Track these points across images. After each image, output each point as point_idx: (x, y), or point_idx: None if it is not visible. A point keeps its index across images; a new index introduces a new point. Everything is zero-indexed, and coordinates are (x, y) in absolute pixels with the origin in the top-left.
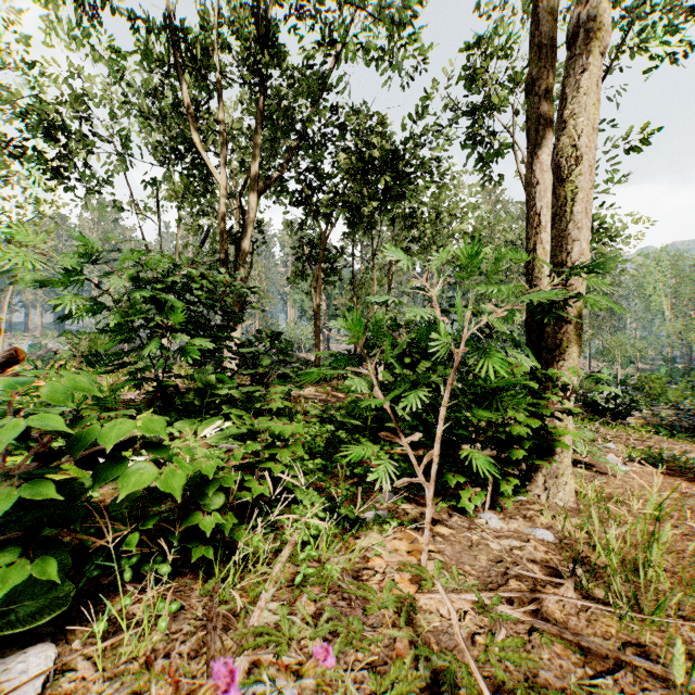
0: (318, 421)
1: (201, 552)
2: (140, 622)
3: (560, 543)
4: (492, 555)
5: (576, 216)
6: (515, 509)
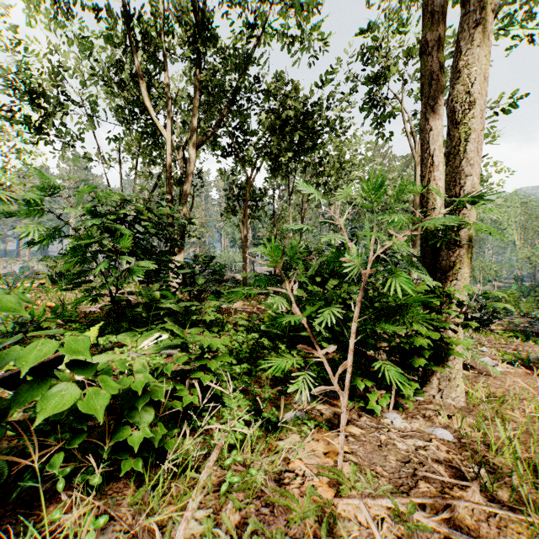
0: (245, 330)
1: (130, 464)
2: (69, 535)
3: (459, 442)
4: (400, 455)
5: (468, 154)
6: (415, 409)
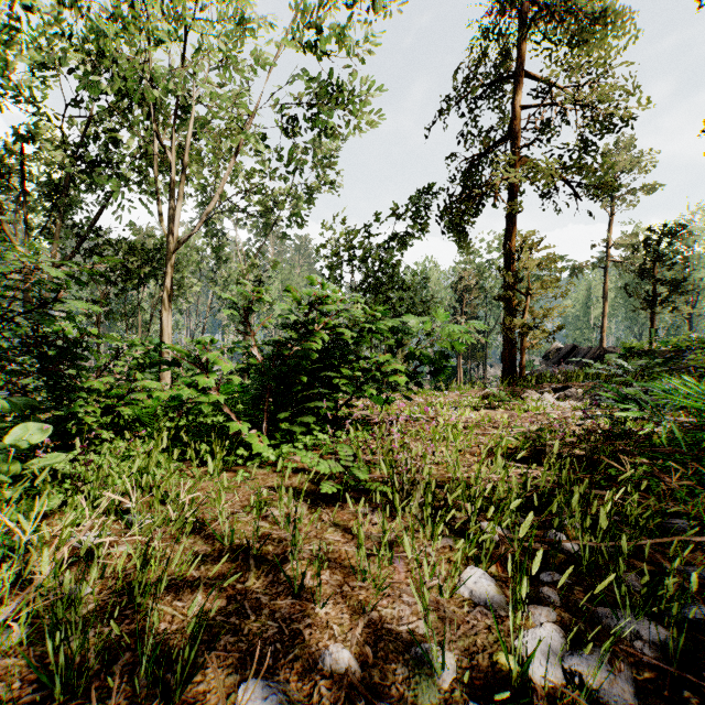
0: None
1: None
2: None
3: None
4: None
5: (164, 332)
6: None
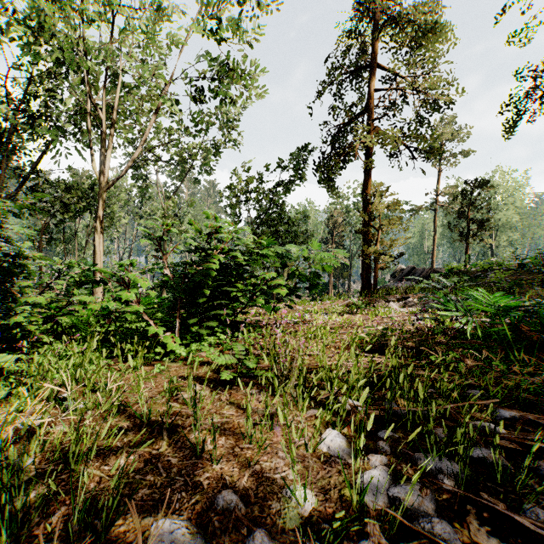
0: None
1: None
2: None
3: None
4: None
5: (97, 256)
6: None
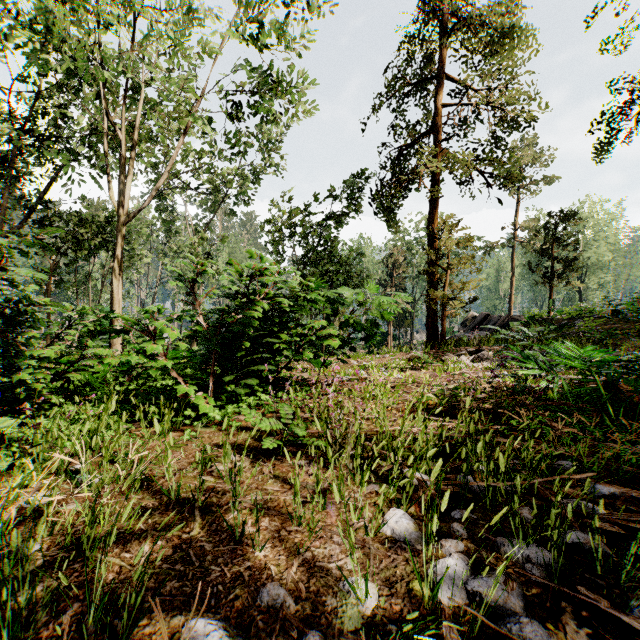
0: None
1: None
2: None
3: None
4: None
5: (115, 301)
6: None
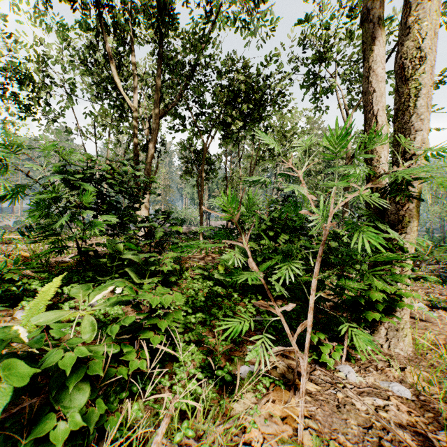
0: (201, 278)
1: None
2: None
3: (418, 401)
4: (361, 418)
5: (420, 109)
6: (366, 360)
